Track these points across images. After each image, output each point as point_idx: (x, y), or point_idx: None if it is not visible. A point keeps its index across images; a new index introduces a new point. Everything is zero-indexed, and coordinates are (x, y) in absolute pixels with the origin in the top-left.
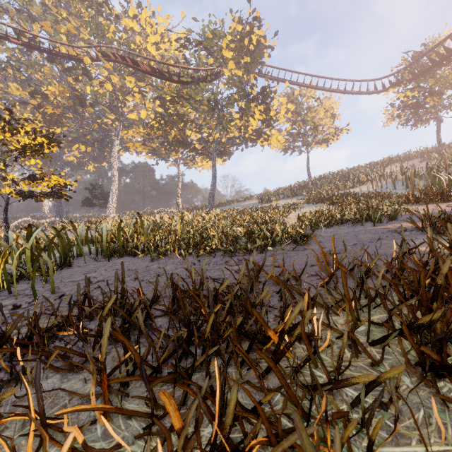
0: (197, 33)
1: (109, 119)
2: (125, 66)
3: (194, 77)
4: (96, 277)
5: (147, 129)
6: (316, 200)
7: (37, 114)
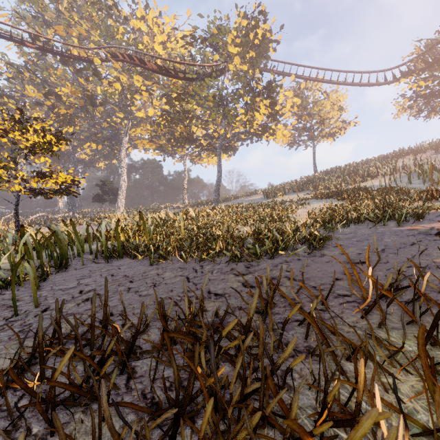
0: (202, 30)
1: (119, 118)
2: (133, 66)
3: (199, 73)
4: (88, 284)
5: (155, 126)
6: (324, 196)
7: (51, 115)
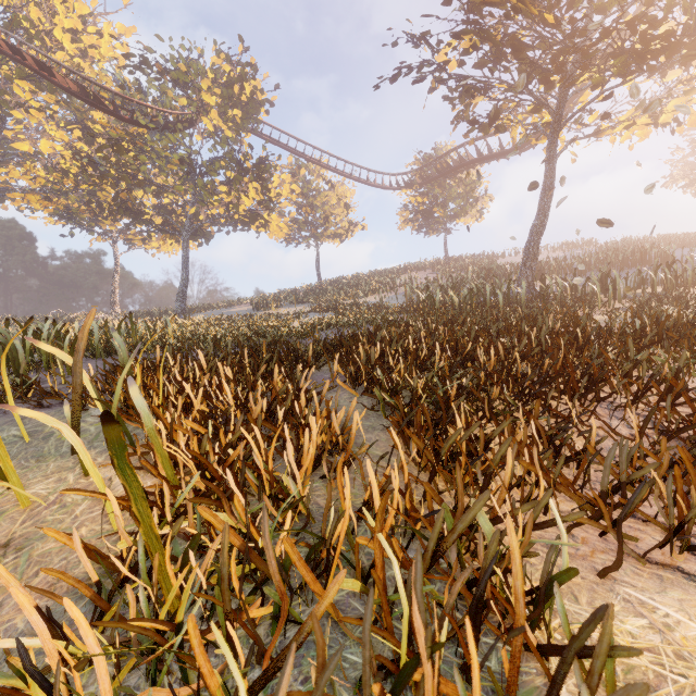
0: (161, 56)
1: None
2: (11, 58)
3: (155, 117)
4: None
5: (56, 174)
6: (323, 309)
7: None
